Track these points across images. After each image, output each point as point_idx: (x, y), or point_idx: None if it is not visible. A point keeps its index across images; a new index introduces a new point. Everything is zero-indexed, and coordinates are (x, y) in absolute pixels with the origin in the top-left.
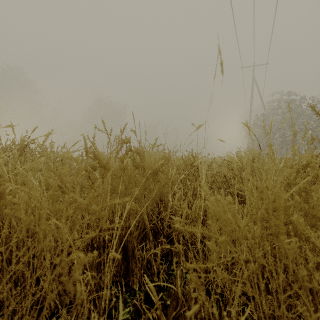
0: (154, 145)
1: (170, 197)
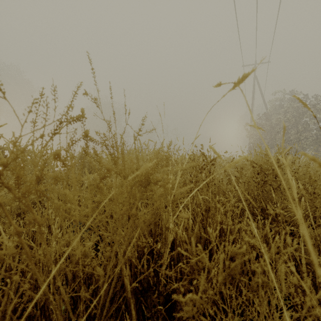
0: (140, 130)
1: (171, 223)
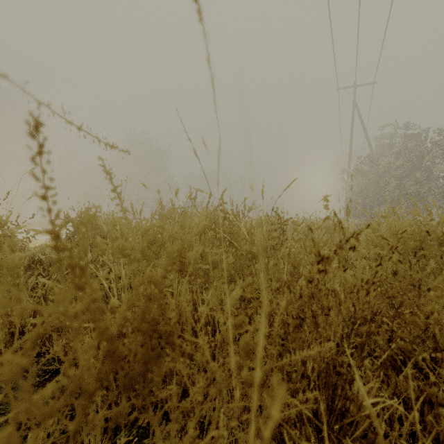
0: None
1: None
